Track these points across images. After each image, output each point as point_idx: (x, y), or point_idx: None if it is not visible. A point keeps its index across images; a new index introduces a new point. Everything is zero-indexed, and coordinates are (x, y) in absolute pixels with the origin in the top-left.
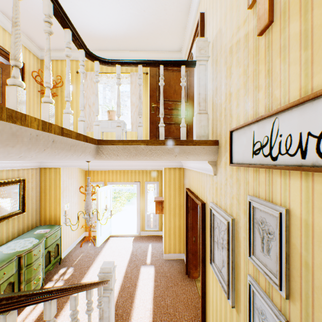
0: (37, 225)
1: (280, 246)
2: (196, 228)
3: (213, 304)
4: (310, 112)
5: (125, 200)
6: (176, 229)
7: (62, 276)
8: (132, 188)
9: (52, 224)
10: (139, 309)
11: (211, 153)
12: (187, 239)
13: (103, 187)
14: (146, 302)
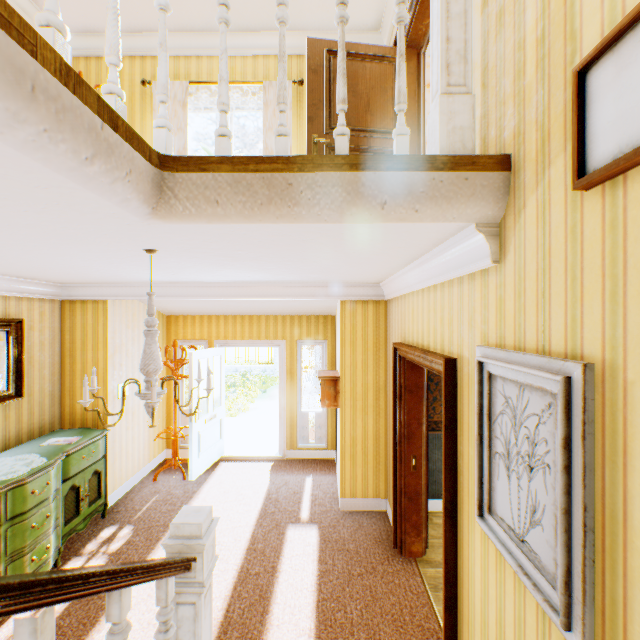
0: (54, 428)
1: None
2: (419, 436)
3: (487, 633)
4: None
5: (255, 391)
6: (368, 441)
7: (105, 545)
8: (271, 368)
9: (88, 427)
10: (281, 632)
11: (486, 194)
12: (398, 464)
13: (204, 350)
14: (298, 614)
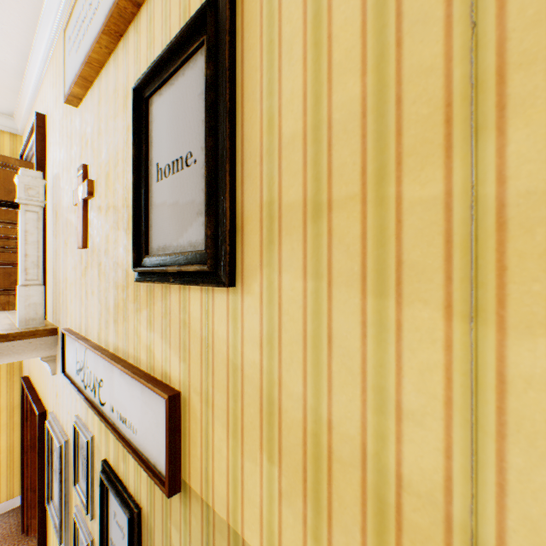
0: None
1: (89, 472)
2: None
3: None
4: (98, 360)
5: None
6: (2, 455)
7: None
8: None
9: None
10: None
11: (45, 347)
12: (26, 469)
13: None
14: None
